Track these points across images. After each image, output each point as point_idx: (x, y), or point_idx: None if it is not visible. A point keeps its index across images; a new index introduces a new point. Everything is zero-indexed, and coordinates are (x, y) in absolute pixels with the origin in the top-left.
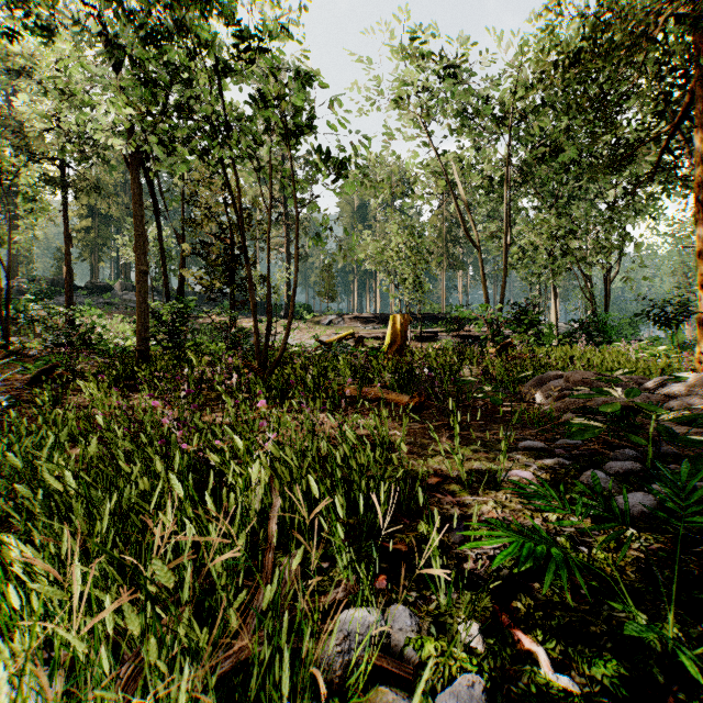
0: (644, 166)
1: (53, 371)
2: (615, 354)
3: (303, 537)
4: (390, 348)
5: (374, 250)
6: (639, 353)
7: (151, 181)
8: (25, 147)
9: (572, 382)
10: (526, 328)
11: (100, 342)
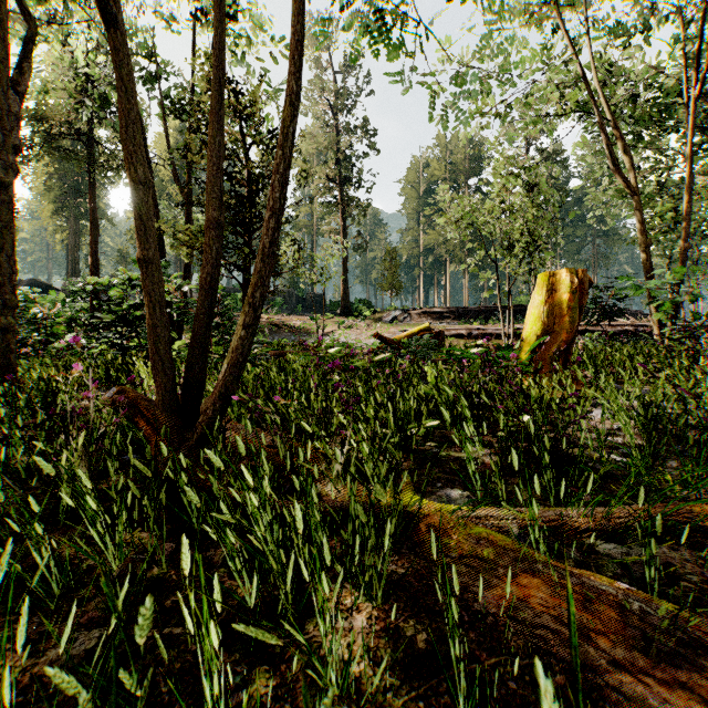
0: None
1: None
2: None
3: None
4: (539, 348)
5: (457, 211)
6: None
7: None
8: (37, 115)
9: None
10: None
11: None
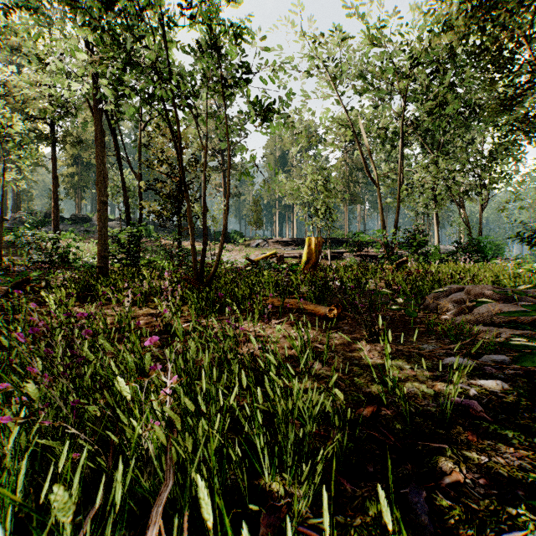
0: (515, 115)
1: (28, 284)
2: (496, 269)
3: (206, 532)
4: (306, 265)
5: (292, 188)
6: (519, 269)
7: (114, 132)
8: (21, 109)
9: (474, 295)
10: (417, 249)
11: (75, 260)
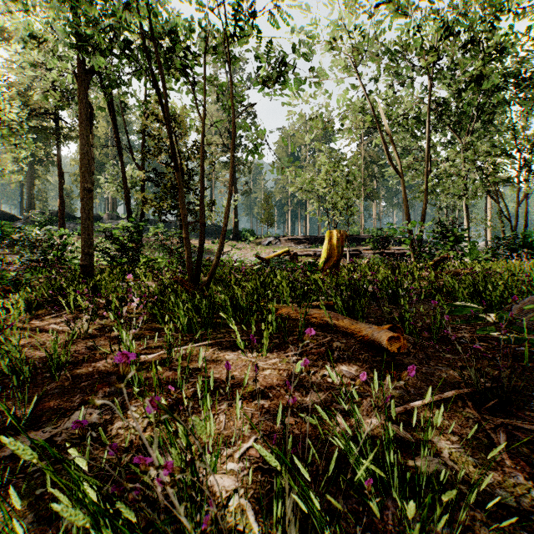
0: None
1: None
2: None
3: None
4: (326, 263)
5: (306, 180)
6: None
7: (112, 119)
8: (25, 103)
9: None
10: (451, 245)
11: (71, 258)
